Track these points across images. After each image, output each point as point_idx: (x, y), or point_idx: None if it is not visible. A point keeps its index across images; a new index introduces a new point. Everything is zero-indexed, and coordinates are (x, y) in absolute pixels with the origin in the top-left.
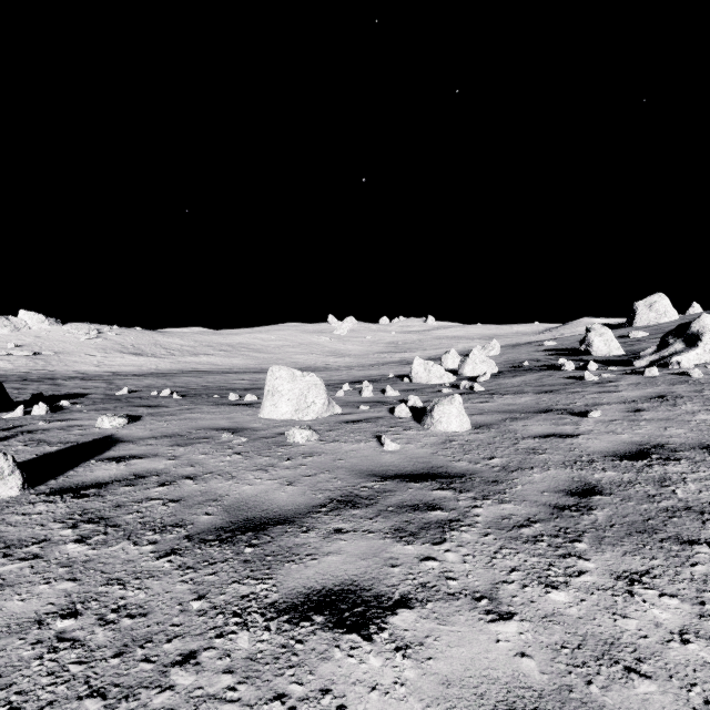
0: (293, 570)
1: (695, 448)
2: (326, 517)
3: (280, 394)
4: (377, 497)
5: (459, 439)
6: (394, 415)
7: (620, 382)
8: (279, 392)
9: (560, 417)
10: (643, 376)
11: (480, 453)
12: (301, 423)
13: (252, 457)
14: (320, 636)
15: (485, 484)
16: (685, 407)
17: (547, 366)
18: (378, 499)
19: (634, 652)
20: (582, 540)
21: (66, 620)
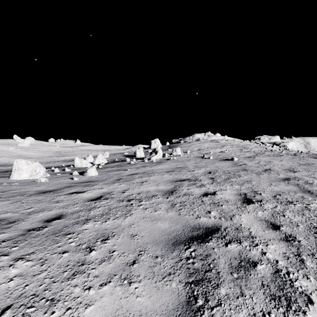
0: (65, 192)
1: (142, 173)
2: (66, 188)
3: (22, 170)
4: (77, 185)
5: (95, 177)
6: (73, 174)
7: (139, 163)
8: (21, 169)
9: (121, 171)
10: (144, 162)
11: (100, 178)
12: (35, 179)
13: (28, 185)
14: (75, 194)
15: (101, 181)
16: (147, 167)
17: (123, 160)
18: (77, 185)
19: (118, 188)
20: (116, 183)
21: (19, 202)
